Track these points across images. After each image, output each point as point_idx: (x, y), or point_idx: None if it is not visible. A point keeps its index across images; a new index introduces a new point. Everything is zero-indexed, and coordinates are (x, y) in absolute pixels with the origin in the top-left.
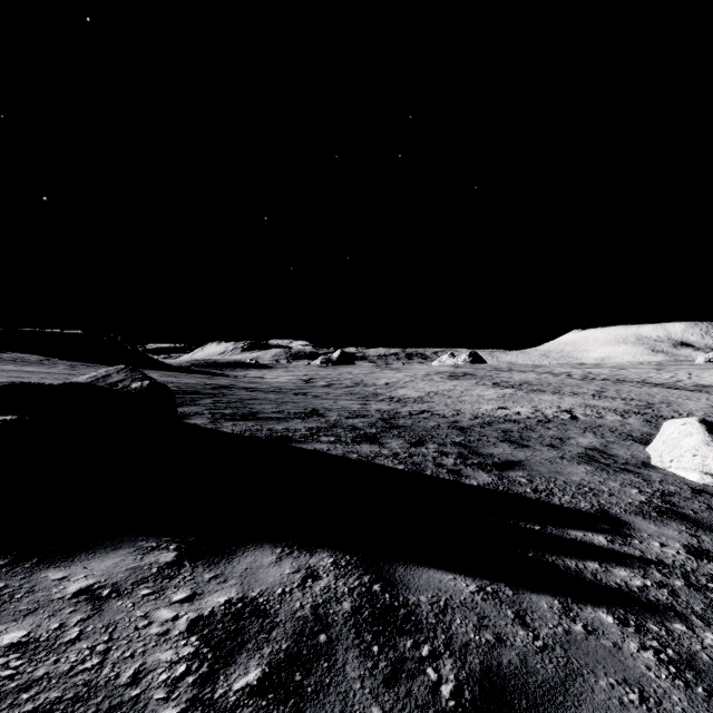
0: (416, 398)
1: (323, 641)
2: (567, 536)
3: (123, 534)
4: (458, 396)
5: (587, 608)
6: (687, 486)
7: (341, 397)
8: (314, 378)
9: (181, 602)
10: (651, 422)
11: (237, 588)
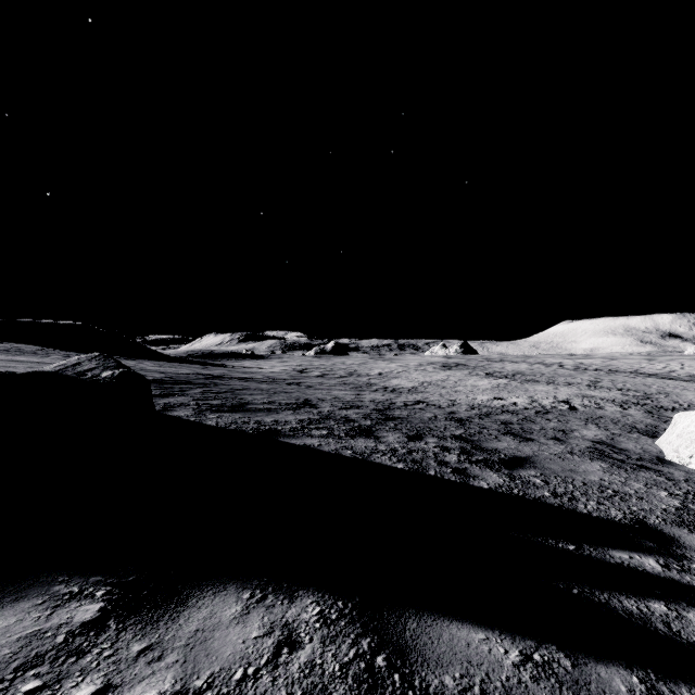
0: (410, 388)
1: None
2: (611, 559)
3: (38, 572)
4: (452, 386)
5: (682, 691)
6: None
7: (334, 387)
8: (308, 368)
9: None
10: (653, 413)
11: (176, 672)
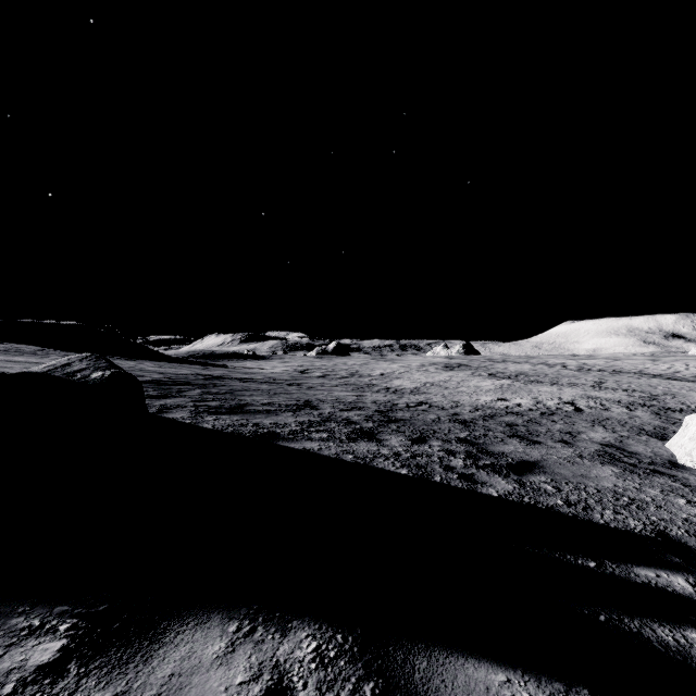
0: (412, 389)
1: None
2: (636, 578)
3: None
4: (455, 386)
5: None
6: None
7: (336, 388)
8: (310, 368)
9: None
10: (660, 415)
11: None
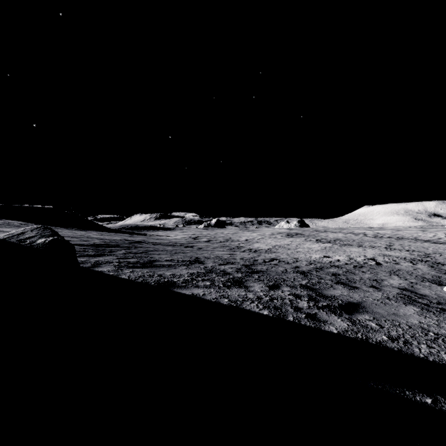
0: (266, 249)
1: None
2: None
3: None
4: (294, 248)
5: None
6: None
7: (216, 249)
8: (199, 236)
9: None
10: (434, 267)
11: None
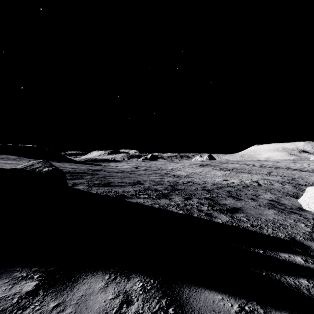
0: (185, 175)
1: None
2: (280, 257)
3: (7, 265)
4: (204, 174)
5: None
6: None
7: (151, 175)
8: (139, 166)
9: None
10: (296, 187)
11: None
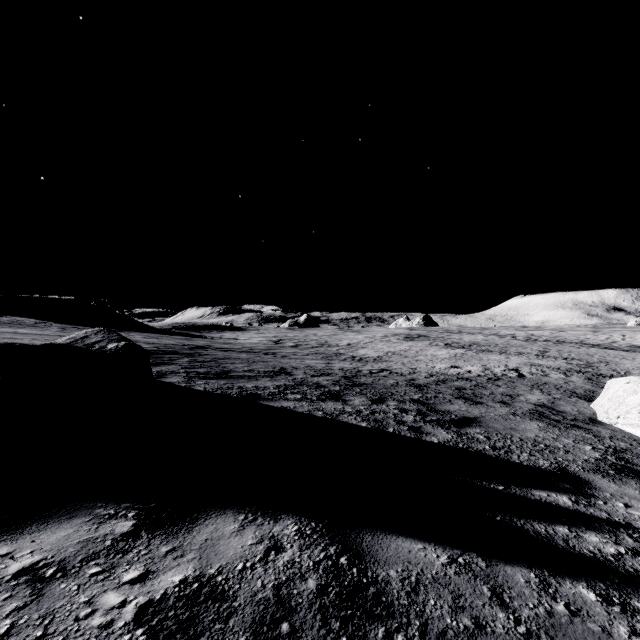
0: (375, 357)
1: (285, 631)
2: (532, 497)
3: (81, 500)
4: (414, 355)
5: (566, 583)
6: (636, 442)
7: (307, 356)
8: (283, 339)
9: (131, 582)
10: (592, 380)
11: (195, 564)
